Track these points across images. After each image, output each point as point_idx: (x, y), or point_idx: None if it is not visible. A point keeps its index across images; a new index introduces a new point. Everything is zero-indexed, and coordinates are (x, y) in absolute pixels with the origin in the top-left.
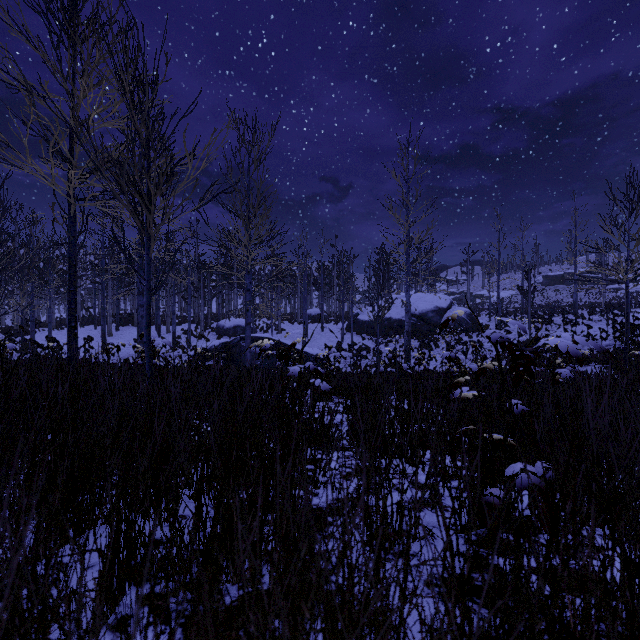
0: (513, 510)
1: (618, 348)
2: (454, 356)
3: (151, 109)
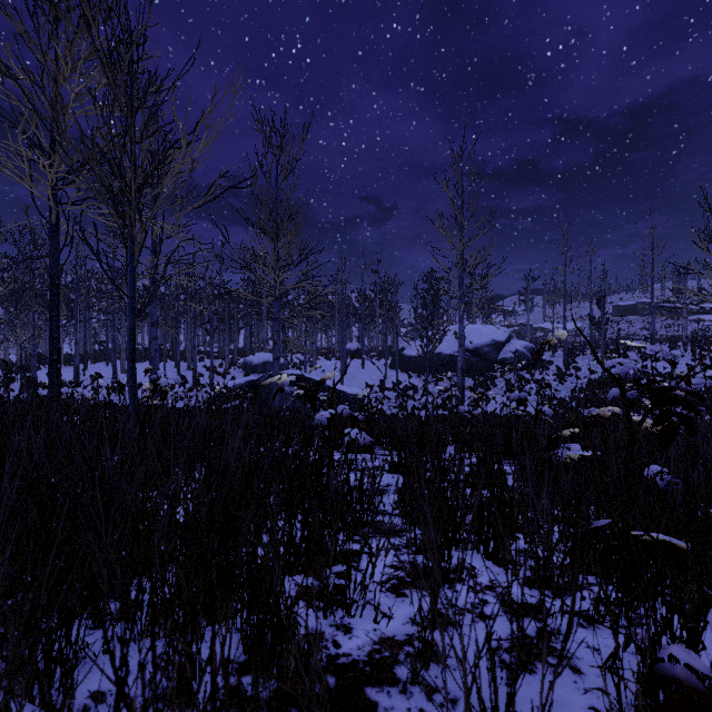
0: (709, 684)
1: (711, 387)
2: (524, 397)
3: (136, 72)
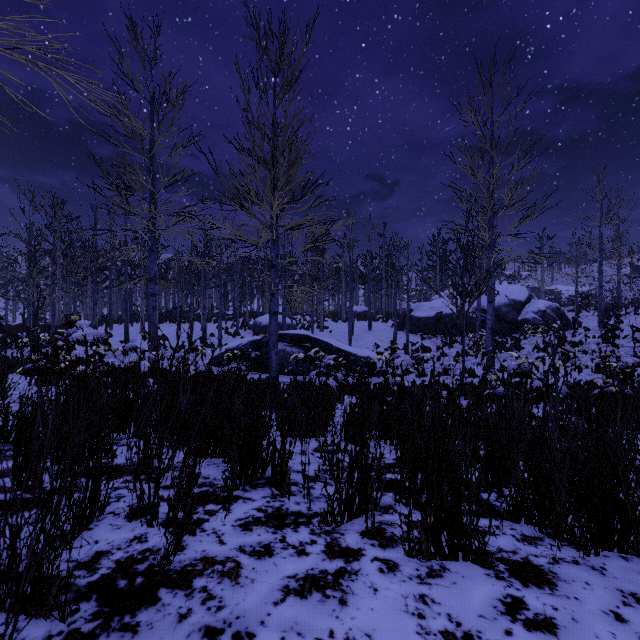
0: None
1: None
2: None
3: None
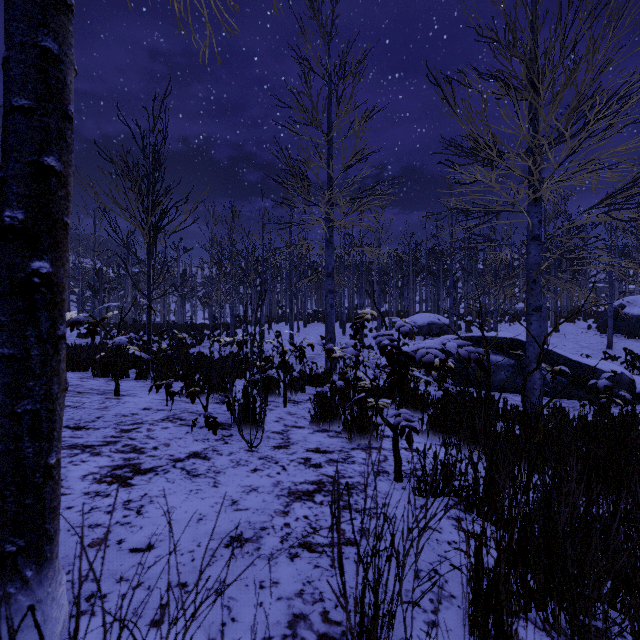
0: None
1: None
2: None
3: None
